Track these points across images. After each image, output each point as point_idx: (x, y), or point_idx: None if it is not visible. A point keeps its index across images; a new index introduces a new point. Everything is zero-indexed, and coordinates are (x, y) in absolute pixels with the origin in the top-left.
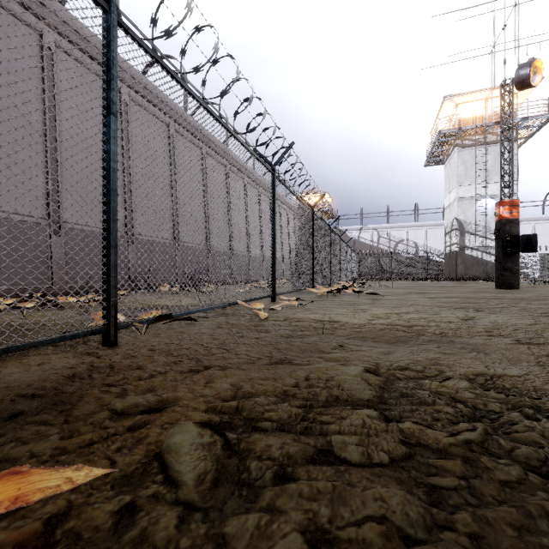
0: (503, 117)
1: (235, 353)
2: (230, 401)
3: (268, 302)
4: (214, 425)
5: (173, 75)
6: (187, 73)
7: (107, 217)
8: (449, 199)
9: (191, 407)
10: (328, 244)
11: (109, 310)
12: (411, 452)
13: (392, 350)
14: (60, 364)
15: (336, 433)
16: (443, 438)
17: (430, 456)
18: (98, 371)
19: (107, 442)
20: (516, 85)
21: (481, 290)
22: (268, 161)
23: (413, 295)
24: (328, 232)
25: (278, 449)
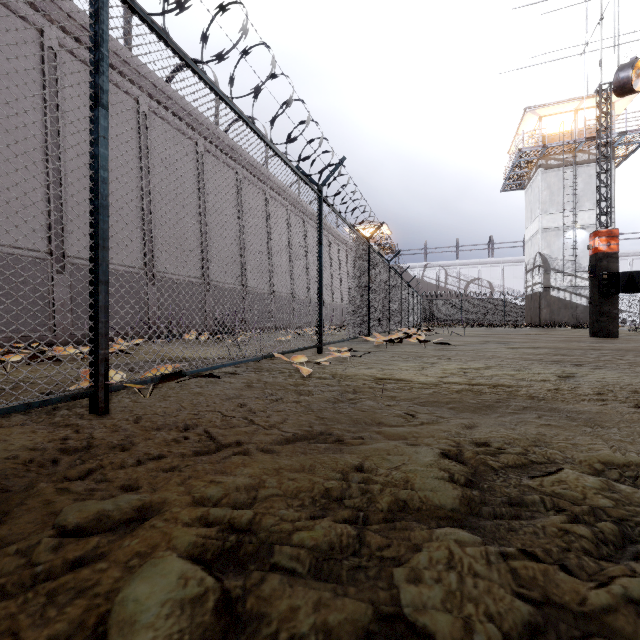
0: (600, 129)
1: (262, 426)
2: (244, 507)
3: (314, 353)
4: (212, 556)
5: (189, 63)
6: (207, 62)
7: (95, 243)
8: (531, 230)
9: (181, 522)
10: (387, 284)
11: (97, 366)
12: (538, 624)
13: (476, 422)
14: (19, 443)
15: (407, 578)
16: (589, 594)
17: (571, 632)
18: (68, 454)
19: (26, 596)
20: (615, 90)
21: (573, 339)
22: (314, 181)
23: (491, 345)
24: (387, 269)
25: (309, 617)
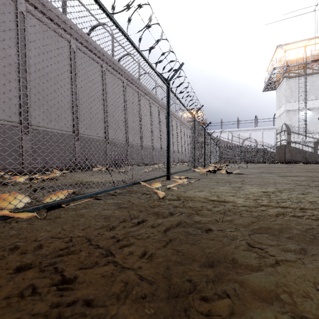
0: None
1: (120, 266)
2: None
3: (165, 179)
4: None
5: None
6: None
7: None
8: (280, 111)
9: None
10: (203, 140)
11: None
12: None
13: None
14: None
15: None
16: None
17: None
18: None
19: None
20: None
21: (311, 170)
22: (165, 78)
23: (267, 174)
24: (203, 132)
25: None
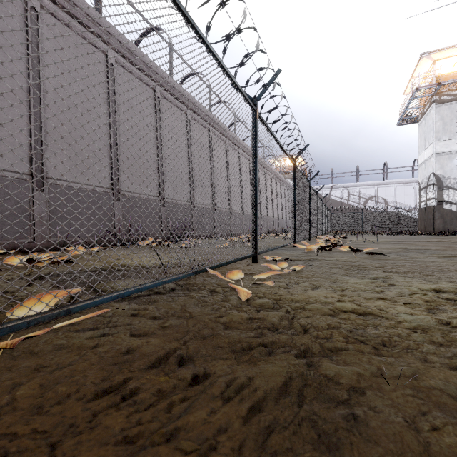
0: None
1: None
2: None
3: (249, 262)
4: None
5: None
6: None
7: None
8: (425, 155)
9: None
10: (308, 199)
11: None
12: None
13: None
14: None
15: None
16: None
17: None
18: None
19: None
20: None
21: None
22: (249, 96)
23: (416, 253)
24: (308, 186)
25: None
